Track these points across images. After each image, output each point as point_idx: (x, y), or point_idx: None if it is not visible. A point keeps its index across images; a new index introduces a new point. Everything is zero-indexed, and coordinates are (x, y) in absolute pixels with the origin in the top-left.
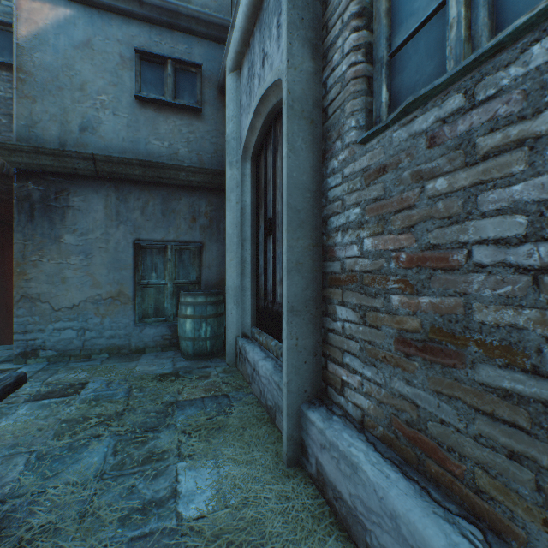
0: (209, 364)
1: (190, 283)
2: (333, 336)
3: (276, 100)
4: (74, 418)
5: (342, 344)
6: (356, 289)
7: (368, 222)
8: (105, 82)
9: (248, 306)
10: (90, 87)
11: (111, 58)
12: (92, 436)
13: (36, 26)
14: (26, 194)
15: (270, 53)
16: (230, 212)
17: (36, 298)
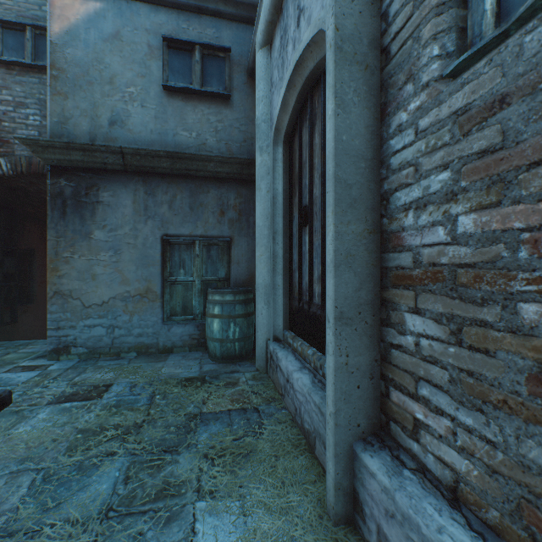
0: (237, 368)
1: (218, 280)
2: (399, 355)
3: (313, 63)
4: (91, 428)
5: (416, 368)
6: (442, 292)
7: (467, 189)
8: (134, 74)
9: (280, 307)
10: (119, 80)
11: (139, 49)
12: (105, 453)
13: (68, 22)
14: (58, 191)
15: (307, 5)
16: (260, 203)
17: (68, 294)
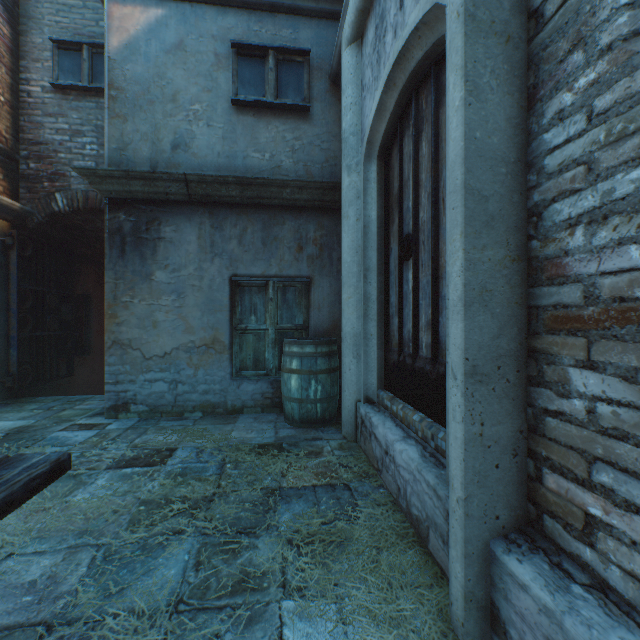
0: (320, 434)
1: (295, 329)
2: (560, 426)
3: (422, 52)
4: (155, 499)
5: (589, 445)
6: (638, 337)
7: None
8: (199, 89)
9: (373, 361)
10: (182, 97)
11: (205, 59)
12: (171, 531)
13: (127, 34)
14: (117, 227)
15: None
16: (348, 233)
17: (127, 344)
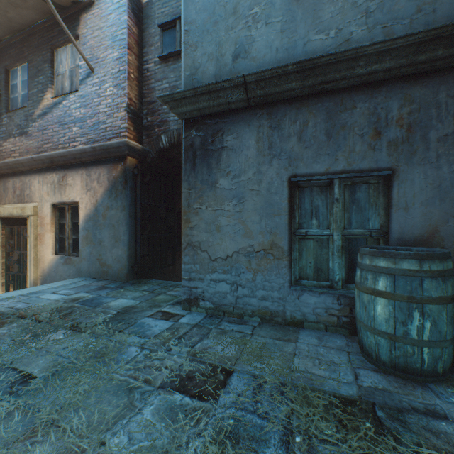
0: (435, 402)
1: (368, 235)
2: None
3: None
4: None
5: None
6: None
7: None
8: None
9: None
10: (241, 6)
11: None
12: None
13: None
14: (190, 143)
15: None
16: None
17: (197, 246)
